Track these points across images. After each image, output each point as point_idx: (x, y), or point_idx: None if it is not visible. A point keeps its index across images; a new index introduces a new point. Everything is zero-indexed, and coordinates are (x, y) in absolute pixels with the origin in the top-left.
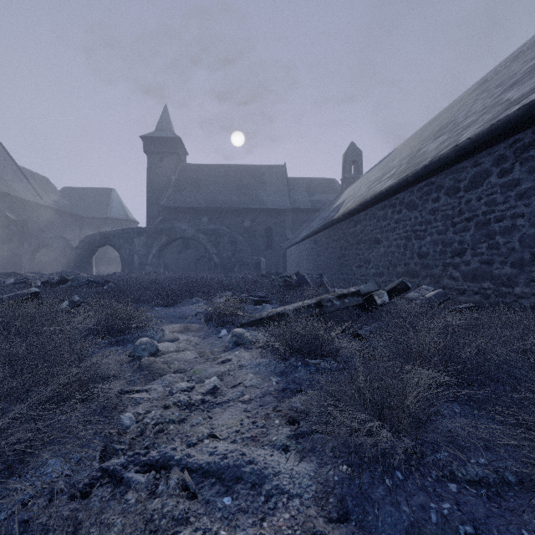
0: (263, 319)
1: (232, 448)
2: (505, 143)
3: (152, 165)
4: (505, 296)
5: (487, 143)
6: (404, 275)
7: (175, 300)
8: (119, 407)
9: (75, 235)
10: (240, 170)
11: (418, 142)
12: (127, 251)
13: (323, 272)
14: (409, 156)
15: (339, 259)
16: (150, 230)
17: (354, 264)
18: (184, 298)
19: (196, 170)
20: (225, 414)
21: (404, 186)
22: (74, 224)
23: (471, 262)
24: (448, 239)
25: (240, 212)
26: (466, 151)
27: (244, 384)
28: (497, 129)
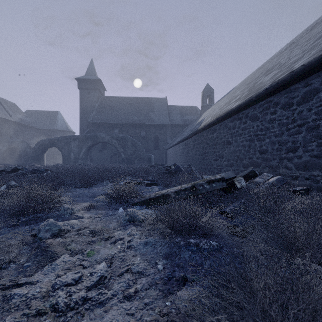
0: (151, 199)
1: None
2: None
3: (83, 97)
4: None
5: (318, 67)
6: (248, 165)
7: (91, 183)
8: None
9: (34, 140)
10: (138, 100)
11: (252, 80)
12: (66, 150)
13: (191, 164)
14: (248, 87)
15: (202, 155)
16: (81, 137)
17: (212, 158)
18: (98, 181)
19: (111, 100)
20: (106, 320)
21: (249, 105)
22: (33, 133)
23: (302, 156)
24: (283, 140)
25: (138, 126)
26: (300, 75)
27: (131, 270)
28: None
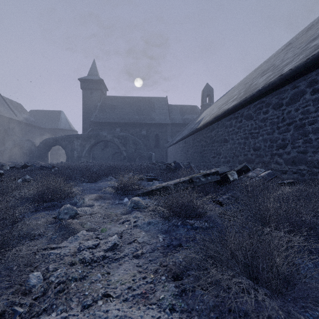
0: (153, 191)
1: (122, 314)
2: (316, 71)
3: (85, 96)
4: (316, 174)
5: (303, 72)
6: (243, 162)
7: (96, 178)
8: (34, 264)
9: (38, 139)
10: (139, 99)
11: (249, 80)
12: (70, 148)
13: (191, 161)
14: (245, 88)
15: (201, 153)
16: (84, 136)
17: (210, 156)
18: (102, 177)
19: (112, 99)
20: (121, 269)
21: (244, 105)
22: (37, 132)
23: (291, 152)
24: (274, 138)
25: (139, 125)
26: (288, 78)
27: (138, 241)
28: (312, 61)
